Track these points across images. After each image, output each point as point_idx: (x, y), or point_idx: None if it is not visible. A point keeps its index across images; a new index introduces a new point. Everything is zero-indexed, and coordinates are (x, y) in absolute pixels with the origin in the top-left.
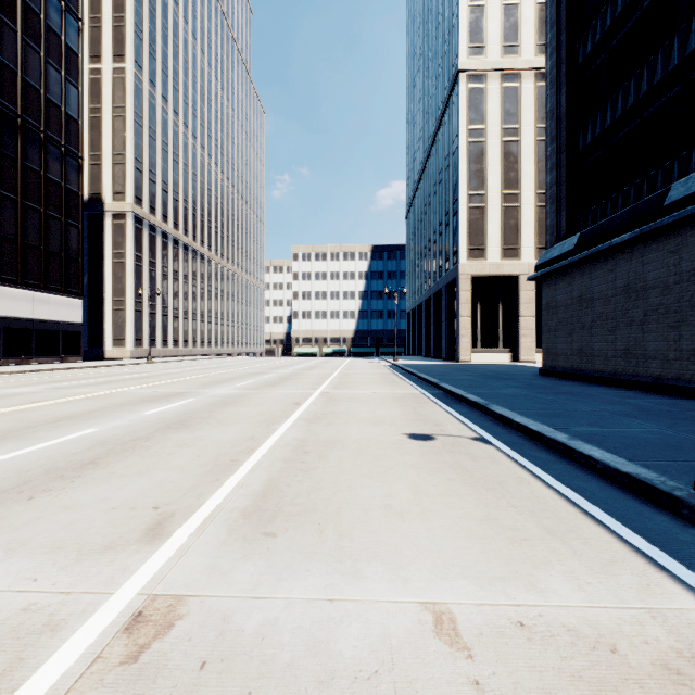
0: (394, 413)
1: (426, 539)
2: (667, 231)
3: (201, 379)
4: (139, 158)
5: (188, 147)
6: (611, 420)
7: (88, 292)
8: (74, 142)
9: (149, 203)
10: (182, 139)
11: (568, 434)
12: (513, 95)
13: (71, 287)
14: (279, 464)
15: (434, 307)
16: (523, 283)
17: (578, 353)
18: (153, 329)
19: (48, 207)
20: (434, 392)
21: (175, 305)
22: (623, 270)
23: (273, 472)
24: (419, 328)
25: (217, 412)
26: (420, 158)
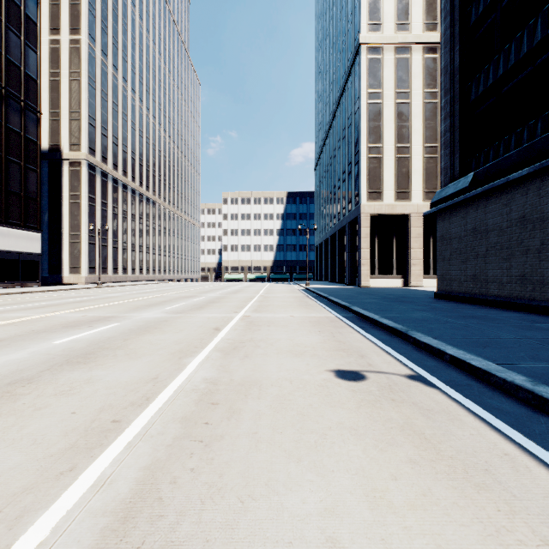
0: (314, 340)
1: None
2: None
3: (135, 302)
4: (92, 115)
5: (135, 108)
6: None
7: (48, 228)
8: (33, 98)
9: (101, 154)
10: (131, 102)
11: (523, 374)
12: (404, 64)
13: (30, 222)
14: (174, 428)
15: (339, 241)
16: (413, 221)
17: (472, 279)
18: (105, 259)
19: (8, 153)
20: (348, 315)
21: (124, 239)
22: (519, 204)
23: (159, 449)
24: (326, 258)
25: (132, 340)
26: (327, 119)
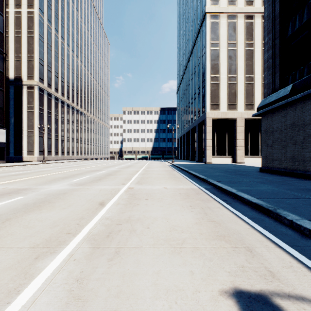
0: (189, 220)
1: None
2: None
3: (55, 175)
4: (41, 58)
5: (69, 56)
6: None
7: (14, 127)
8: (0, 44)
9: (47, 82)
10: (66, 51)
11: None
12: (233, 26)
13: None
14: None
15: (191, 135)
16: (238, 123)
17: (291, 159)
18: (50, 146)
19: None
20: (207, 187)
21: (62, 134)
22: None
23: None
24: (183, 146)
25: (12, 220)
26: (184, 63)
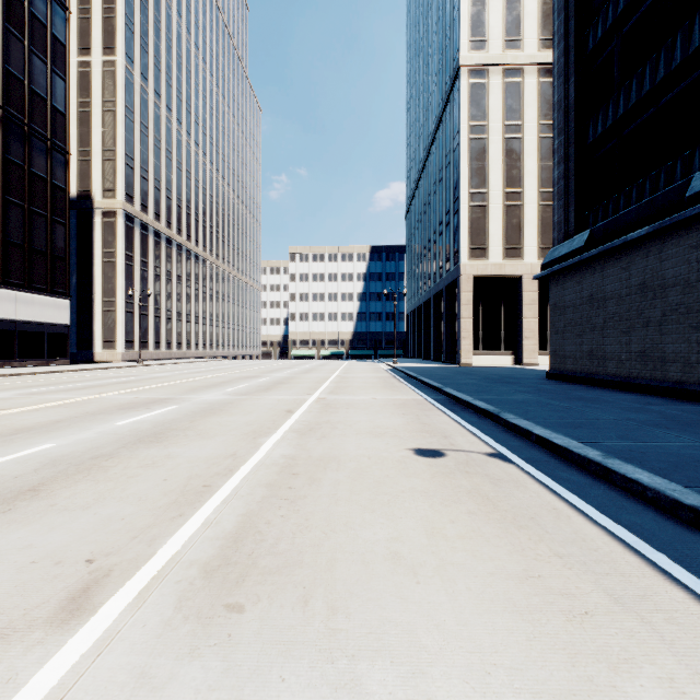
0: (397, 422)
1: (450, 614)
2: (688, 225)
3: (190, 383)
4: (130, 154)
5: (182, 144)
6: (642, 432)
7: (77, 293)
8: (60, 136)
9: (140, 201)
10: (176, 136)
11: (600, 451)
12: (515, 90)
13: (57, 287)
14: (261, 491)
15: (434, 309)
16: (526, 284)
17: (588, 356)
18: (145, 331)
19: (32, 203)
20: (438, 398)
21: (168, 306)
22: (639, 268)
23: (251, 504)
24: (419, 330)
25: (199, 421)
26: (420, 156)
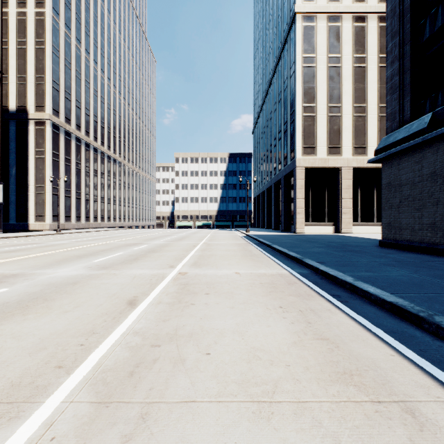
0: (281, 336)
1: None
2: None
3: (70, 252)
4: (56, 80)
5: (97, 77)
6: None
7: (16, 180)
8: None
9: (65, 115)
10: (93, 71)
11: None
12: (336, 31)
13: None
14: None
15: (275, 193)
16: (344, 174)
17: (430, 227)
18: (68, 208)
19: None
20: (304, 272)
21: (87, 191)
22: None
23: None
24: (262, 208)
25: None
26: (263, 88)
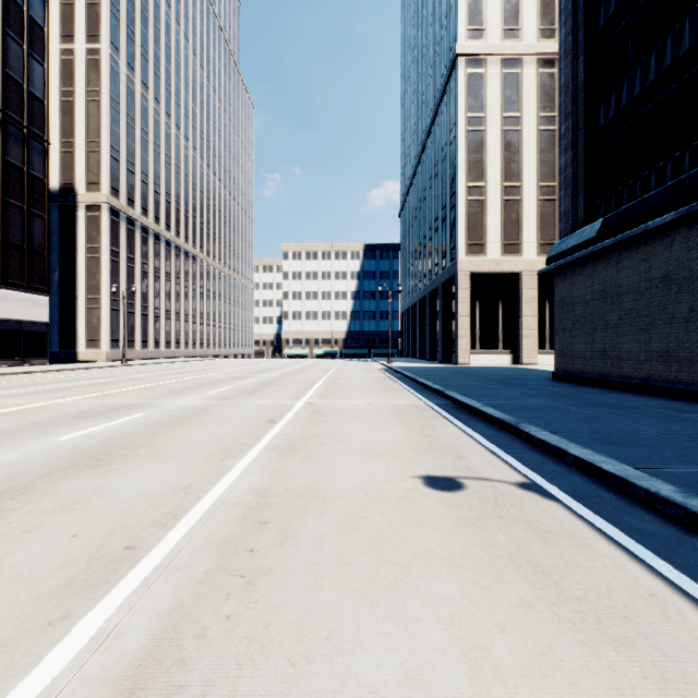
0: (397, 435)
1: None
2: None
3: (168, 386)
4: (116, 146)
5: (171, 137)
6: None
7: (59, 289)
8: (38, 124)
9: (127, 195)
10: (164, 129)
11: (670, 483)
12: (514, 81)
13: (34, 282)
14: (207, 558)
15: (430, 307)
16: (525, 281)
17: (600, 355)
18: (132, 329)
19: (7, 194)
20: (441, 403)
21: (156, 304)
22: (661, 259)
23: (185, 587)
24: (413, 329)
25: (161, 435)
26: (415, 152)
